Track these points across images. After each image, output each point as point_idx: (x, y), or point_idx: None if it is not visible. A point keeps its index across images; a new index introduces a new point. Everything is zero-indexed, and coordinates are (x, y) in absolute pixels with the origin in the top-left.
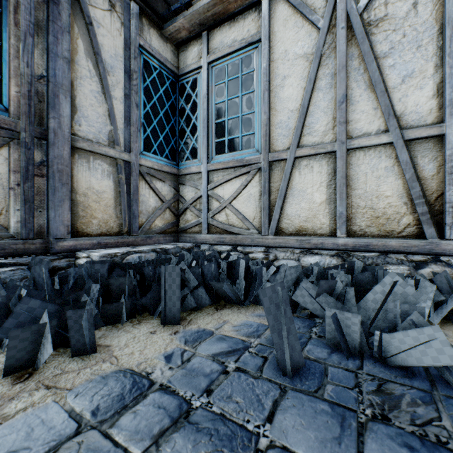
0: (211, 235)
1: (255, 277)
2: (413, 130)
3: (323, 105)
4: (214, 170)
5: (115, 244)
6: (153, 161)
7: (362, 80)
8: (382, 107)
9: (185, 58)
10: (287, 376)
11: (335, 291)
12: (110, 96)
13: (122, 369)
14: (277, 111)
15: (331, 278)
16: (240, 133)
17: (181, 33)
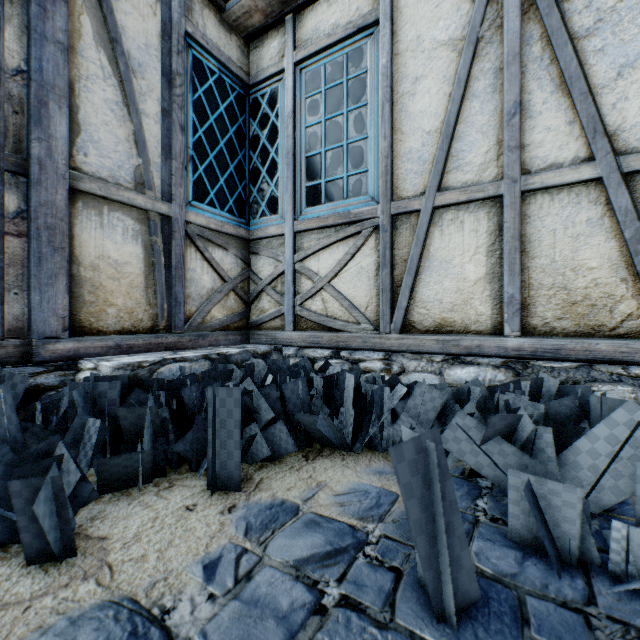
0: (300, 332)
1: (372, 403)
2: (637, 156)
3: (481, 120)
4: (304, 231)
5: (144, 347)
6: (209, 216)
7: (546, 76)
8: (583, 120)
9: (259, 58)
10: (446, 623)
11: (518, 434)
12: (138, 111)
13: (115, 598)
14: (405, 134)
15: (506, 408)
16: (345, 171)
17: (253, 18)
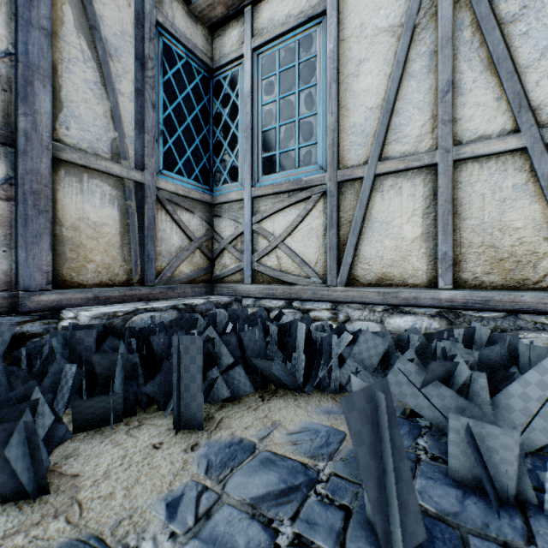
0: (257, 285)
1: (321, 349)
2: None
3: (418, 98)
4: (261, 197)
5: (120, 298)
6: (178, 183)
7: (476, 58)
8: (509, 96)
9: (221, 45)
10: None
11: (455, 379)
12: (114, 90)
13: (82, 536)
14: (350, 110)
15: (443, 355)
16: (296, 144)
17: (216, 10)
